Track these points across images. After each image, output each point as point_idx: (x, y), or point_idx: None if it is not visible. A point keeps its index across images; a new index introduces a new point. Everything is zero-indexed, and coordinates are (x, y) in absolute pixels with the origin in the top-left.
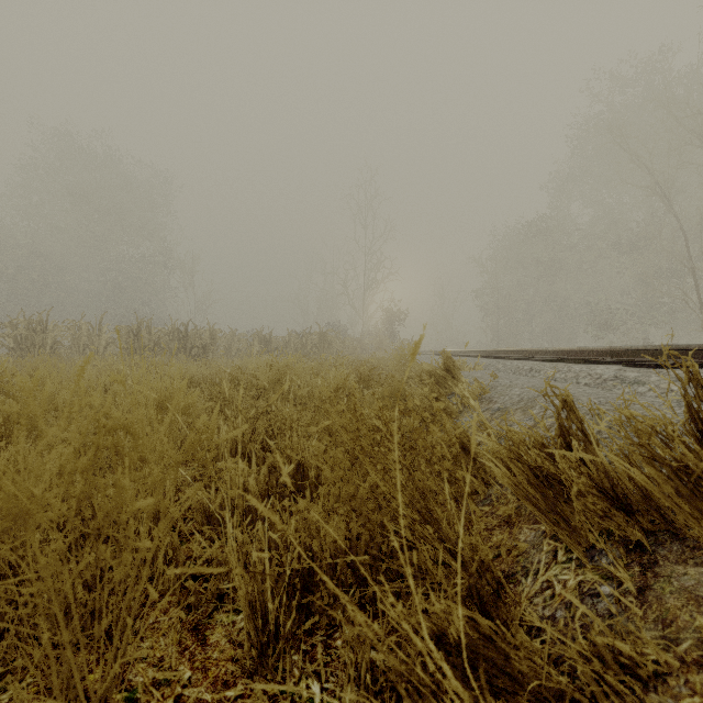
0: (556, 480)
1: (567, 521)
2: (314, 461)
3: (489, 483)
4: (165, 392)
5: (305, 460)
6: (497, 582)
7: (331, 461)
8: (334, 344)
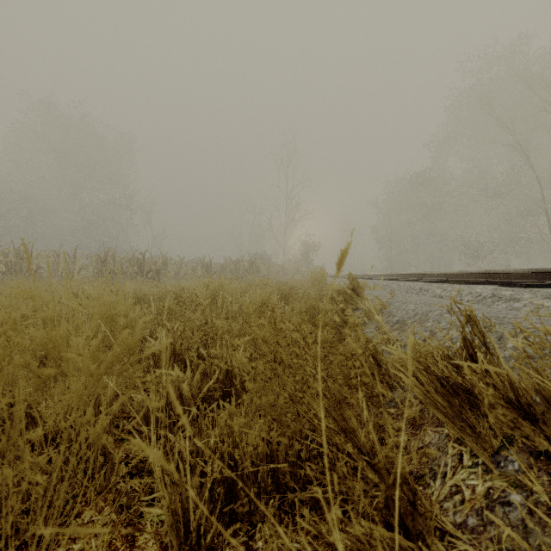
0: (462, 389)
1: (472, 428)
2: (241, 368)
3: (393, 387)
4: (110, 308)
5: (233, 367)
6: (413, 494)
7: (252, 373)
8: (261, 269)
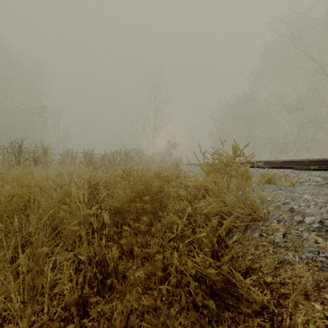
0: None
1: None
2: None
3: None
4: None
5: None
6: None
7: None
8: (134, 158)
